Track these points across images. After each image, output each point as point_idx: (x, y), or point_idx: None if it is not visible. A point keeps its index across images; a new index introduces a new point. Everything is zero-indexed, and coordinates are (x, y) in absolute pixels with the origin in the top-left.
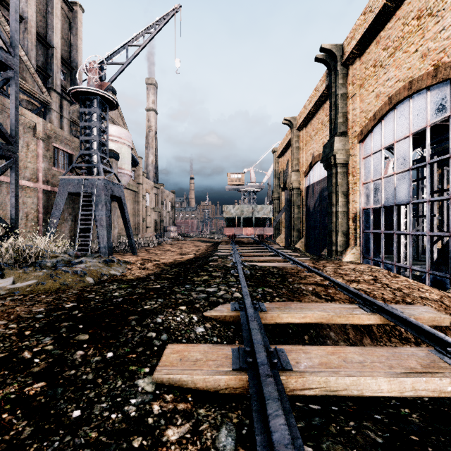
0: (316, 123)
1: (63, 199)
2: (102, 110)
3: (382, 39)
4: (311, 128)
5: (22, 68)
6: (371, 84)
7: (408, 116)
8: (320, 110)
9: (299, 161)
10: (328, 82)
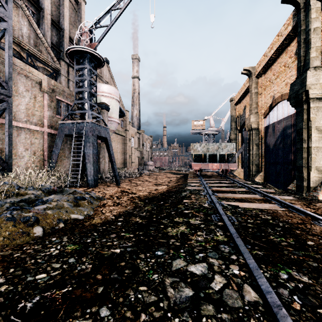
0: (277, 67)
1: (61, 139)
2: (93, 68)
3: None
4: (271, 73)
5: (38, 43)
6: None
7: None
8: (282, 54)
9: (257, 104)
10: (295, 22)
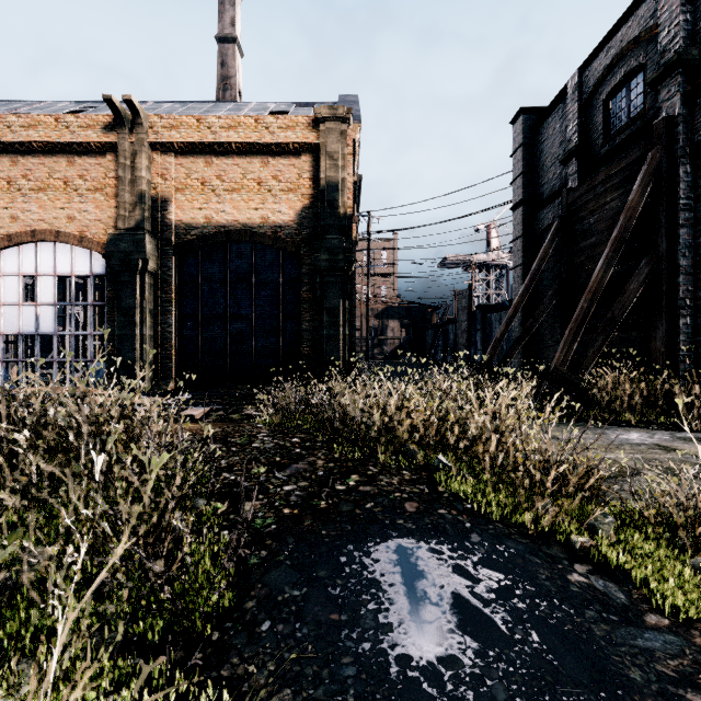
0: None
1: None
2: None
3: (21, 164)
4: None
5: None
6: (4, 200)
7: (54, 258)
8: None
9: None
10: None
